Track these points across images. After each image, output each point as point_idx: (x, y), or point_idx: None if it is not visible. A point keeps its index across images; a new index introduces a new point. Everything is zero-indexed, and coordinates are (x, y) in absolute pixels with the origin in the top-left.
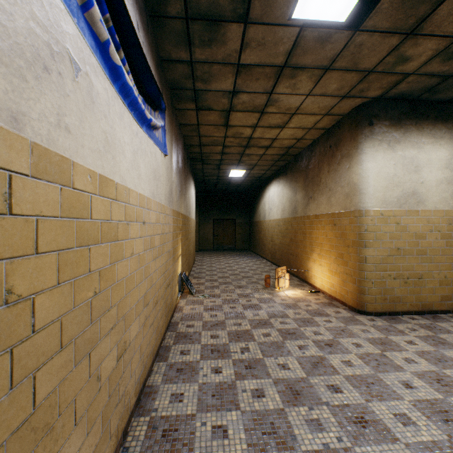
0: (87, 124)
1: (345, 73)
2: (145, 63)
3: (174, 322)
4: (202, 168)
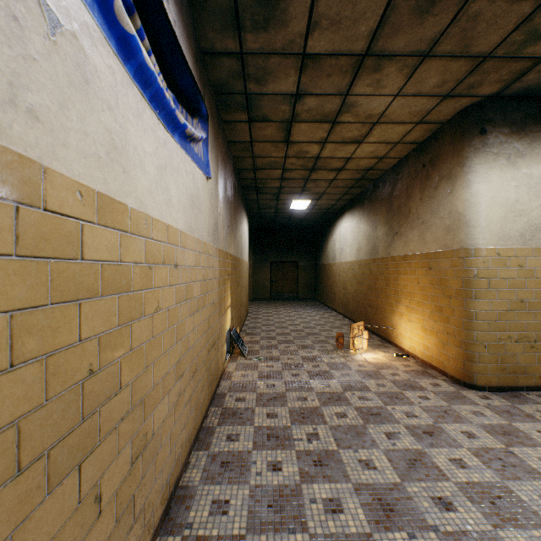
0: (74, 113)
1: (449, 61)
2: (173, 38)
3: (220, 393)
4: (256, 198)
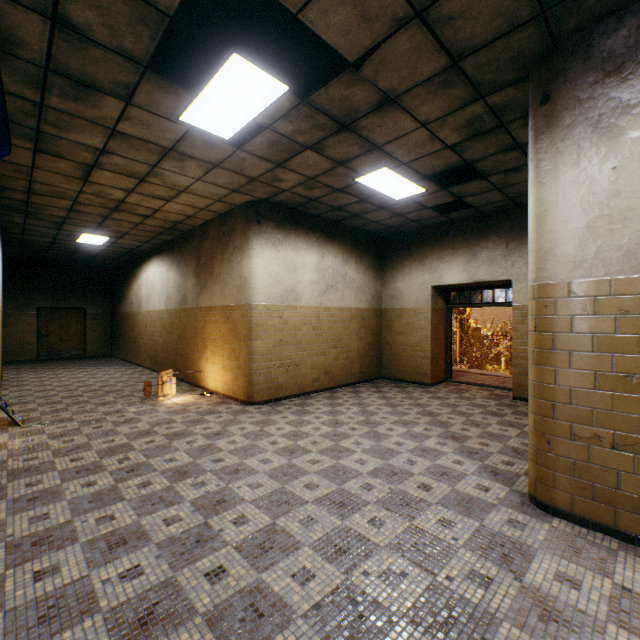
0: None
1: (233, 173)
2: (7, 137)
3: None
4: (23, 222)
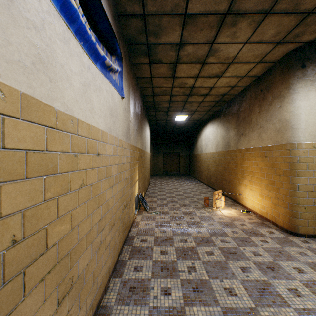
0: None
1: (284, 16)
2: None
3: (131, 236)
4: (154, 114)
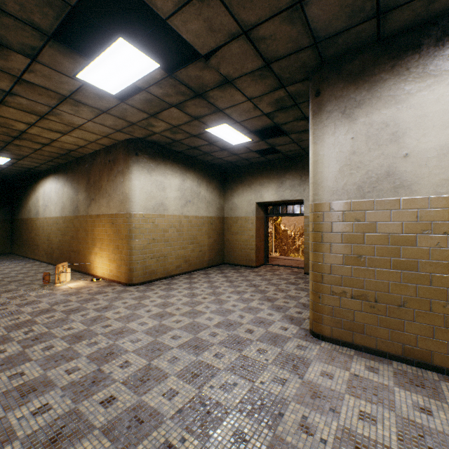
0: None
1: (118, 118)
2: None
3: None
4: None
